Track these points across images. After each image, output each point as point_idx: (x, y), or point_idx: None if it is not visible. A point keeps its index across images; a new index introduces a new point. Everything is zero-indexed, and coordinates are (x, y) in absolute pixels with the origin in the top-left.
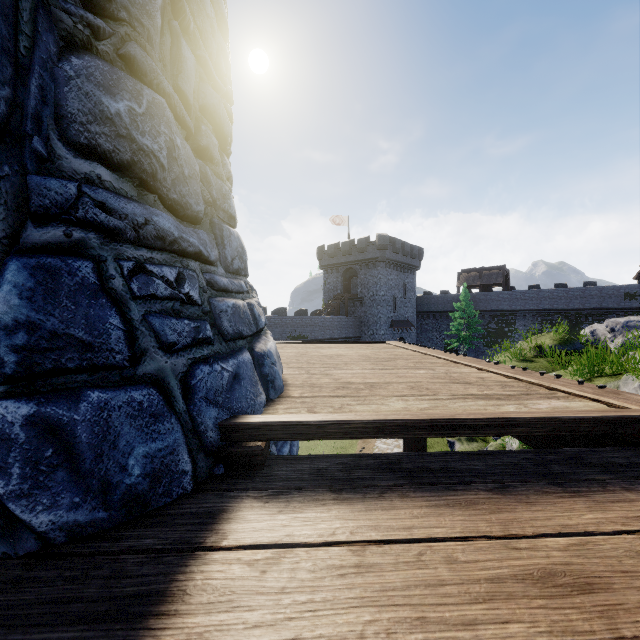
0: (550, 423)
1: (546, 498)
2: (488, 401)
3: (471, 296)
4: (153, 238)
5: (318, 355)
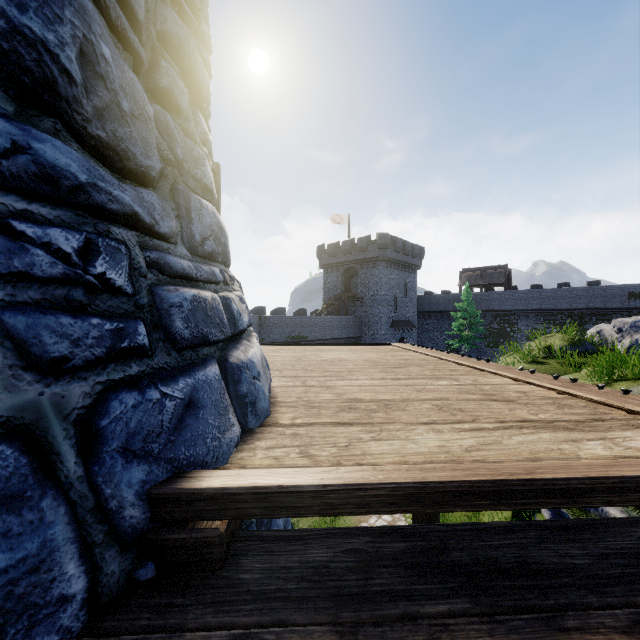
0: None
1: None
2: (555, 433)
3: (473, 296)
4: (32, 178)
5: (317, 360)
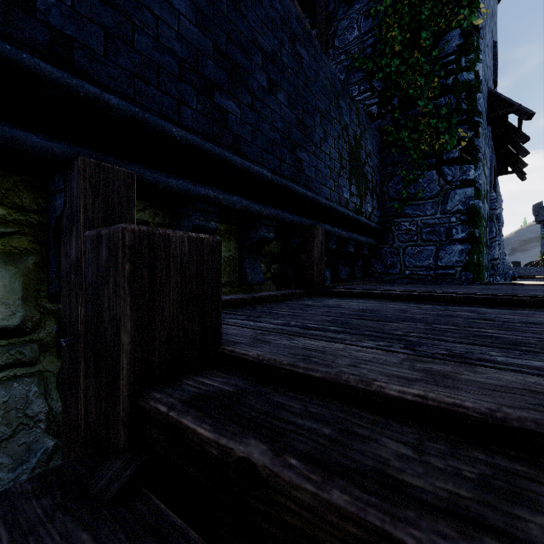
0: None
1: None
2: None
3: None
4: (503, 259)
5: None
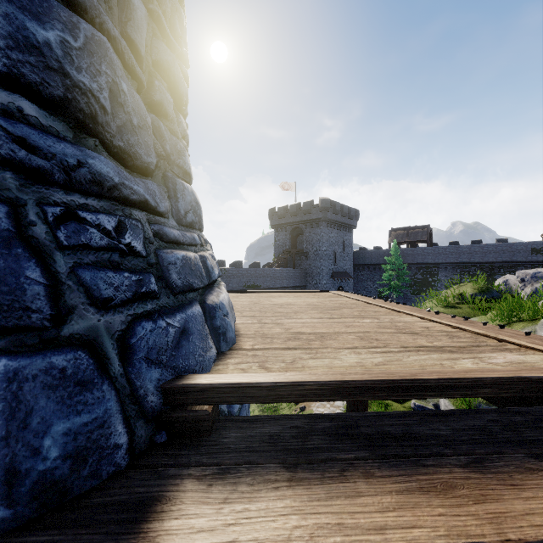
0: (519, 383)
1: (532, 478)
2: (441, 354)
3: (400, 251)
4: (88, 182)
5: (269, 304)
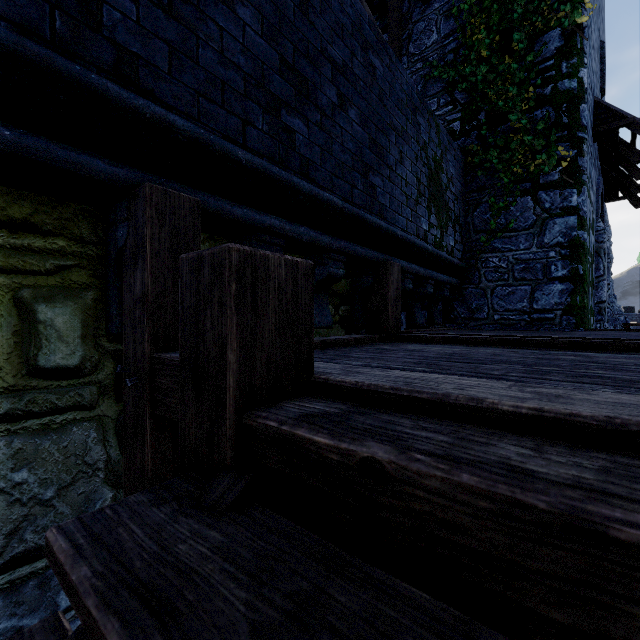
0: None
1: None
2: None
3: None
4: (612, 302)
5: None
